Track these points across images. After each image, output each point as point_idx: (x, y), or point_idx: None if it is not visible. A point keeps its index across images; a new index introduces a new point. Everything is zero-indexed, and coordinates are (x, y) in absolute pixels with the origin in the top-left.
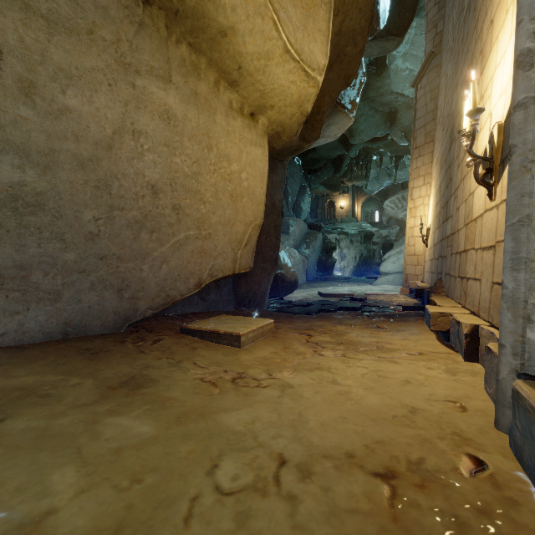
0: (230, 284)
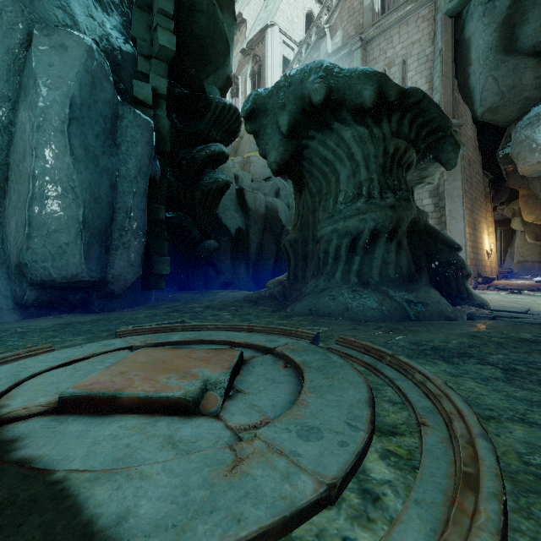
0: None
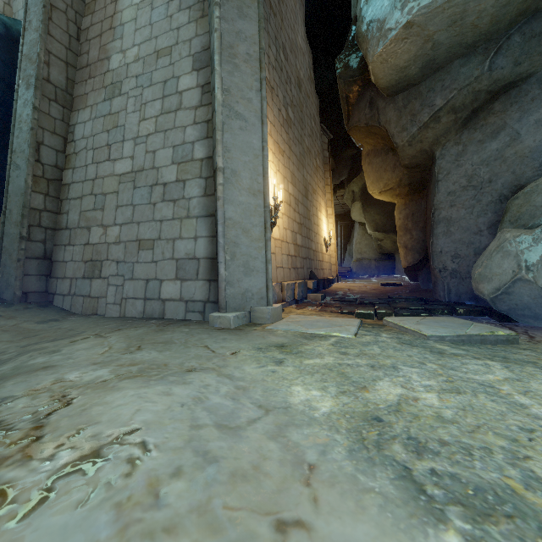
0: (423, 274)
